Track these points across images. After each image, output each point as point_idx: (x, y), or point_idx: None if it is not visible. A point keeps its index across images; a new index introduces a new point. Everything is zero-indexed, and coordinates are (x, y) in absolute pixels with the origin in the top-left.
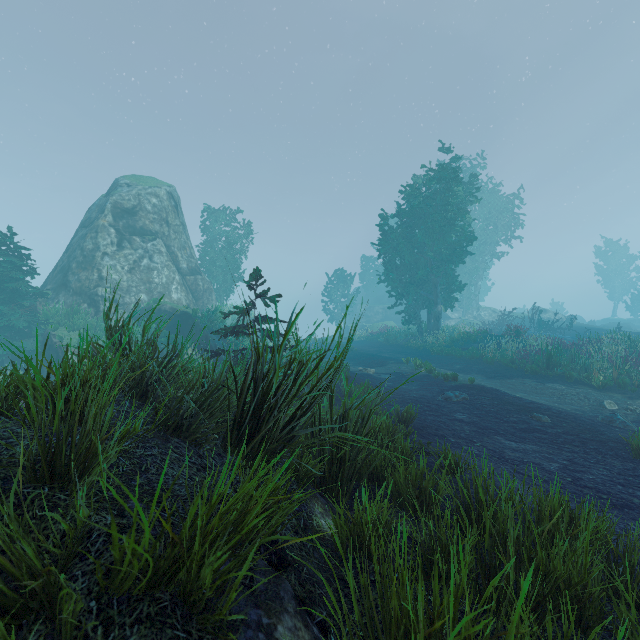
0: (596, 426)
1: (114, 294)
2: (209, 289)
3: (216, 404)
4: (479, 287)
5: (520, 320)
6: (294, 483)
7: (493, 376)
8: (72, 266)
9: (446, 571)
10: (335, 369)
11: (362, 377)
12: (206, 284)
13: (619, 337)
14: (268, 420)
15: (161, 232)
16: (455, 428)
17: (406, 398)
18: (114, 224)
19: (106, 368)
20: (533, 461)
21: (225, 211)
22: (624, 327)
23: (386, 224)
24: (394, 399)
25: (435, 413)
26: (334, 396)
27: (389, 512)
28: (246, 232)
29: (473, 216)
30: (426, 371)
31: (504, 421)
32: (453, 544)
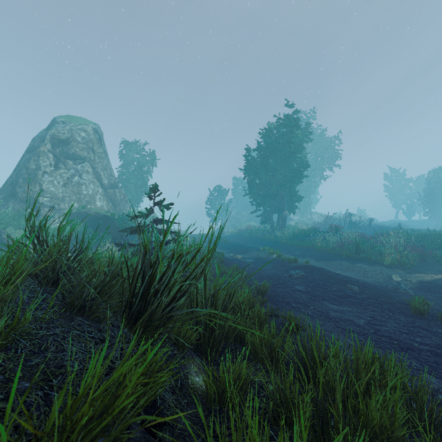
0: (388, 292)
1: (35, 202)
2: (124, 199)
3: (114, 288)
4: (311, 199)
5: (338, 221)
6: (175, 349)
7: (321, 259)
8: (19, 181)
9: (290, 418)
10: (207, 260)
11: (233, 261)
12: (122, 195)
13: (400, 232)
14: (153, 302)
15: (88, 157)
16: (296, 296)
17: (263, 275)
18: (52, 150)
19: (13, 263)
20: (348, 318)
21: (136, 143)
22: (403, 225)
23: (249, 155)
24: (254, 276)
25: (282, 286)
26: (212, 275)
27: (247, 371)
28: (152, 159)
29: (307, 151)
30: (276, 256)
31: (328, 290)
32: (295, 396)
